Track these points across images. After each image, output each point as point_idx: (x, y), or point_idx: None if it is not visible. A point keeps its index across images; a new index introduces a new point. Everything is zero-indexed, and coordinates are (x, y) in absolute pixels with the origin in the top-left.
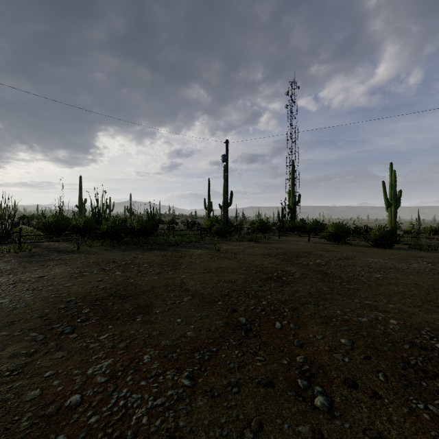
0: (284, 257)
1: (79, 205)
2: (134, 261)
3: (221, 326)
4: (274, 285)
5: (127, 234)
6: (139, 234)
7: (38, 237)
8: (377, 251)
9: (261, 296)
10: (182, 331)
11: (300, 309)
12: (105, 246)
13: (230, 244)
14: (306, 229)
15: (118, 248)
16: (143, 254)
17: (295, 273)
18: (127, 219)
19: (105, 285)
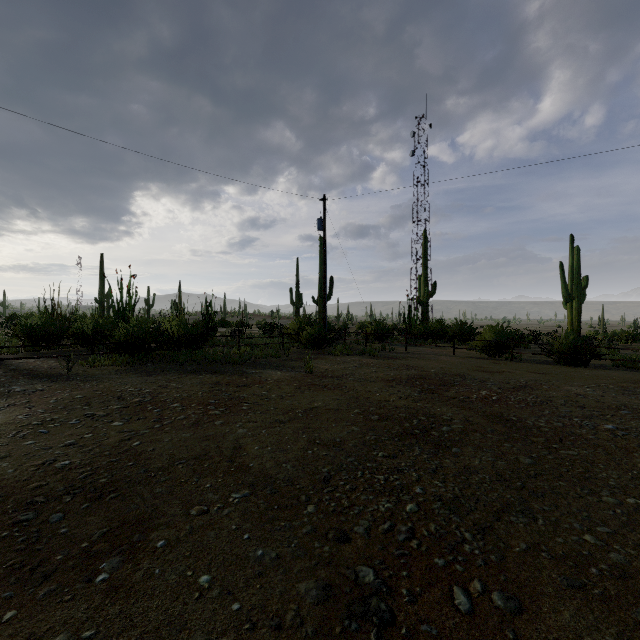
0: (422, 385)
1: (100, 298)
2: (156, 396)
3: (313, 603)
4: (420, 450)
5: (160, 344)
6: (181, 344)
7: (10, 350)
8: (568, 371)
9: (401, 488)
10: (205, 632)
11: (497, 531)
12: (120, 366)
13: (329, 360)
14: (447, 335)
15: (141, 369)
16: (179, 381)
17: (452, 420)
18: (162, 320)
19: (71, 459)
